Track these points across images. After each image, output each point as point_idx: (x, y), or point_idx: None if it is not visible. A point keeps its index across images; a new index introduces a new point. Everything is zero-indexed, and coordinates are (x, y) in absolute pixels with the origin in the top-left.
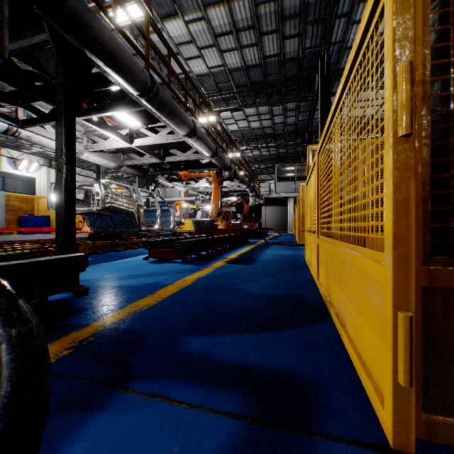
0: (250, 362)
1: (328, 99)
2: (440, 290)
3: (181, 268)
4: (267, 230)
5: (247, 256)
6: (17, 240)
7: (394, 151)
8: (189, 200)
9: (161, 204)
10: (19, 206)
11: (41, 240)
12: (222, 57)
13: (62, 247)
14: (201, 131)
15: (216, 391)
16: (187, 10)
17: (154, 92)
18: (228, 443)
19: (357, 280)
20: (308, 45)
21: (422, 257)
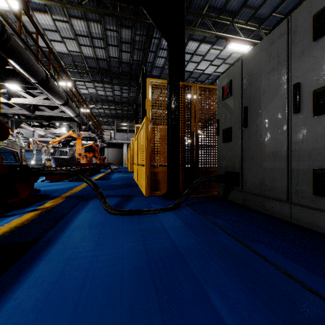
0: (119, 194)
1: (145, 93)
2: (153, 172)
3: (73, 183)
4: (110, 164)
5: (104, 177)
6: None
7: (145, 150)
8: (42, 140)
9: None
10: None
11: None
12: (80, 48)
13: None
14: (71, 102)
15: (114, 197)
16: (55, 13)
17: (47, 82)
18: (119, 199)
19: (144, 174)
20: (135, 58)
21: (150, 167)
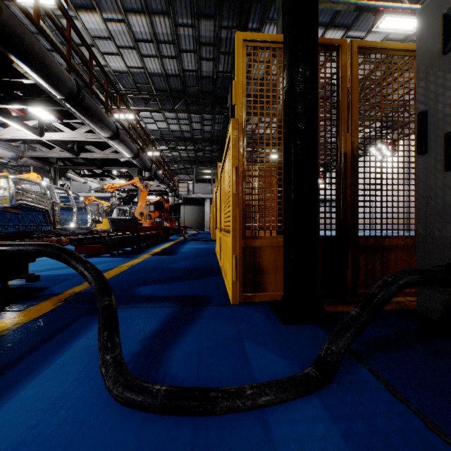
0: (177, 294)
1: None
2: (249, 248)
3: (113, 260)
4: (186, 228)
5: (169, 250)
6: None
7: (232, 197)
8: (101, 196)
9: (65, 199)
10: None
11: None
12: (142, 61)
13: None
14: (123, 135)
15: (162, 303)
16: (106, 9)
17: (80, 98)
18: (171, 311)
19: (229, 250)
20: (221, 69)
21: (244, 236)
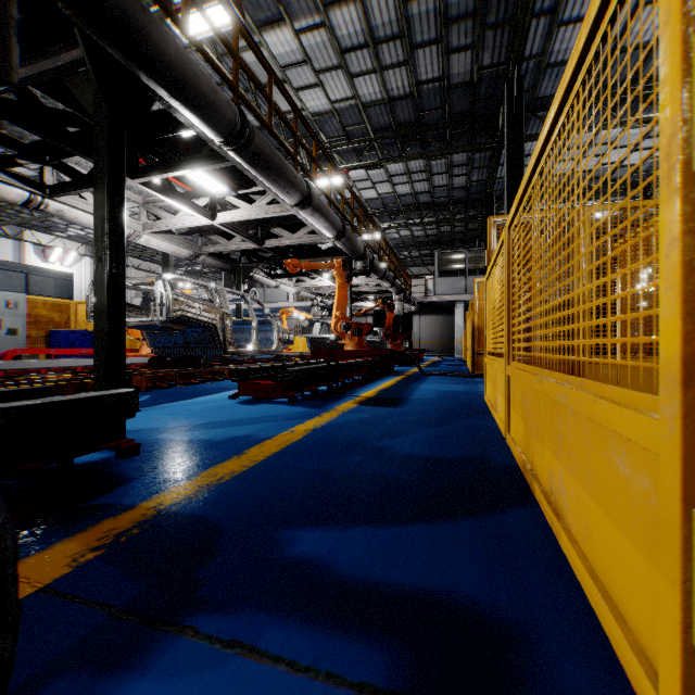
0: (399, 582)
1: (519, 146)
2: None
3: (288, 412)
4: (421, 352)
5: (391, 393)
6: (42, 367)
7: (684, 198)
8: (301, 306)
9: (259, 313)
10: (48, 317)
11: (78, 368)
12: (352, 85)
13: (103, 378)
14: (319, 199)
15: (340, 638)
16: (298, 14)
17: (246, 138)
18: None
19: (590, 441)
20: (487, 61)
21: None
